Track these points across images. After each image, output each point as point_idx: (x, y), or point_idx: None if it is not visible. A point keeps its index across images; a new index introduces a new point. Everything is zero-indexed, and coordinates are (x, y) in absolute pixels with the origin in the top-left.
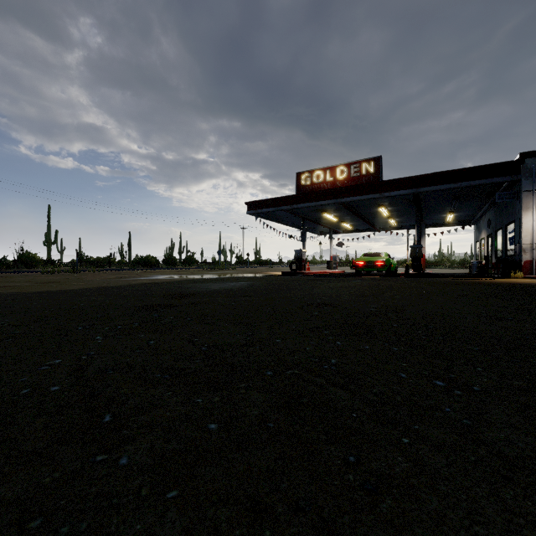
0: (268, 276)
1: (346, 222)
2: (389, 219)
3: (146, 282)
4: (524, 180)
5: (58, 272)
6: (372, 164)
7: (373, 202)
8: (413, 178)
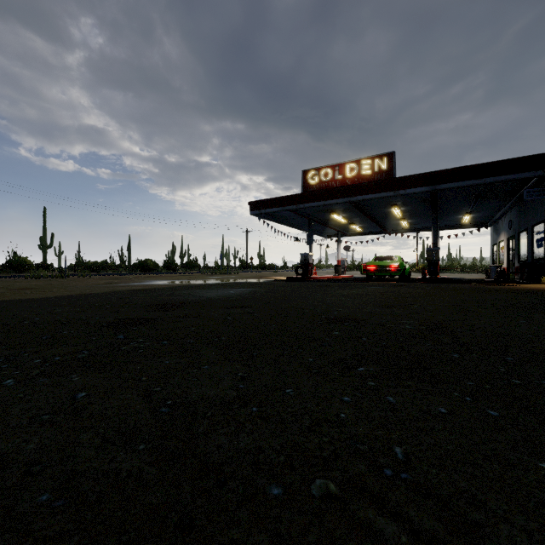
0: (272, 282)
1: (355, 224)
2: (401, 221)
3: (135, 289)
4: None
5: (43, 277)
6: (384, 160)
7: (385, 201)
8: (431, 174)
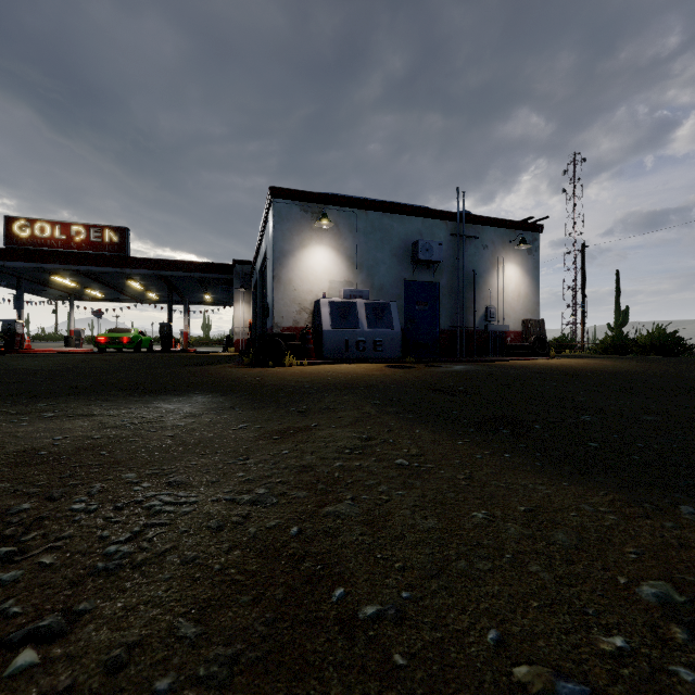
0: None
1: (93, 289)
2: (148, 293)
3: None
4: (236, 280)
5: None
6: (117, 233)
7: (118, 274)
8: (154, 261)
